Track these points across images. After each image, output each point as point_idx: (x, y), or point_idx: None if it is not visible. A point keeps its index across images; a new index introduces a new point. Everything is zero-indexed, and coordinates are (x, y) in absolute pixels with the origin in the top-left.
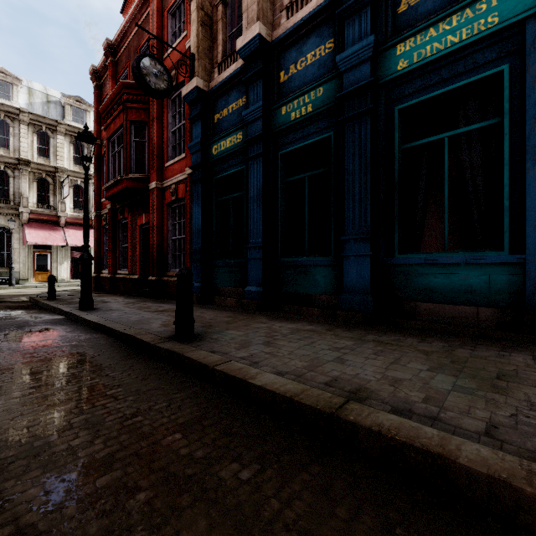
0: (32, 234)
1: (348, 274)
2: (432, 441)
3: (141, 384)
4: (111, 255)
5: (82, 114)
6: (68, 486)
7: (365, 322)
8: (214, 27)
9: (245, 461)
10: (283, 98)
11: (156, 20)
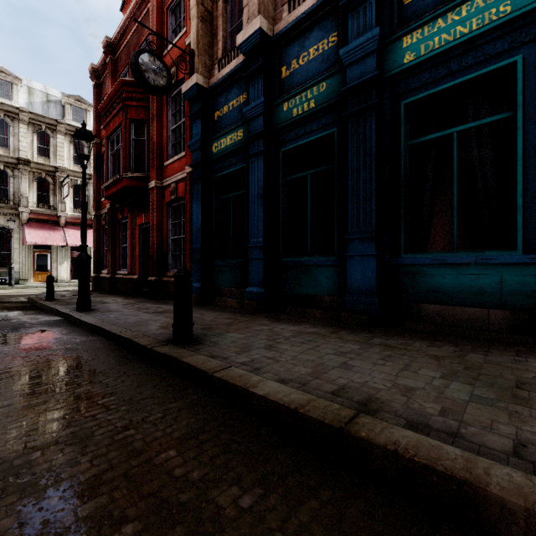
0: (31, 234)
1: (352, 274)
2: (456, 464)
3: (136, 392)
4: (111, 255)
5: (82, 113)
6: (46, 515)
7: (370, 325)
8: (215, 23)
9: (246, 484)
10: (285, 94)
11: (155, 17)
